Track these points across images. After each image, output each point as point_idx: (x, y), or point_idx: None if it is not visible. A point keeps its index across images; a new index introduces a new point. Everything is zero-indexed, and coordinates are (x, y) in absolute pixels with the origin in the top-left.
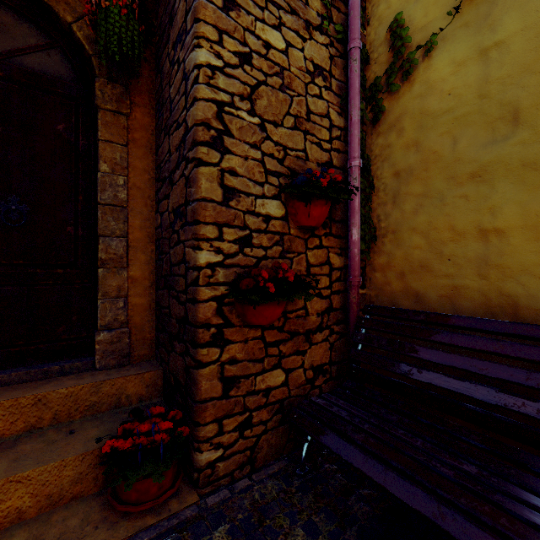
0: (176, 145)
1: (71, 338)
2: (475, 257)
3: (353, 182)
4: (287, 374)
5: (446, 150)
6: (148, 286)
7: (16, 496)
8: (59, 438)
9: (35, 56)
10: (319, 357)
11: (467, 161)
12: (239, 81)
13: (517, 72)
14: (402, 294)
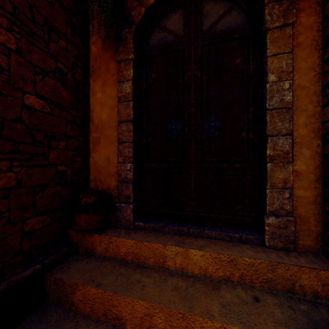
0: None
1: (244, 215)
2: None
3: None
4: None
5: None
6: (312, 180)
7: None
8: (248, 300)
9: (222, 21)
10: None
11: None
12: None
13: None
14: None
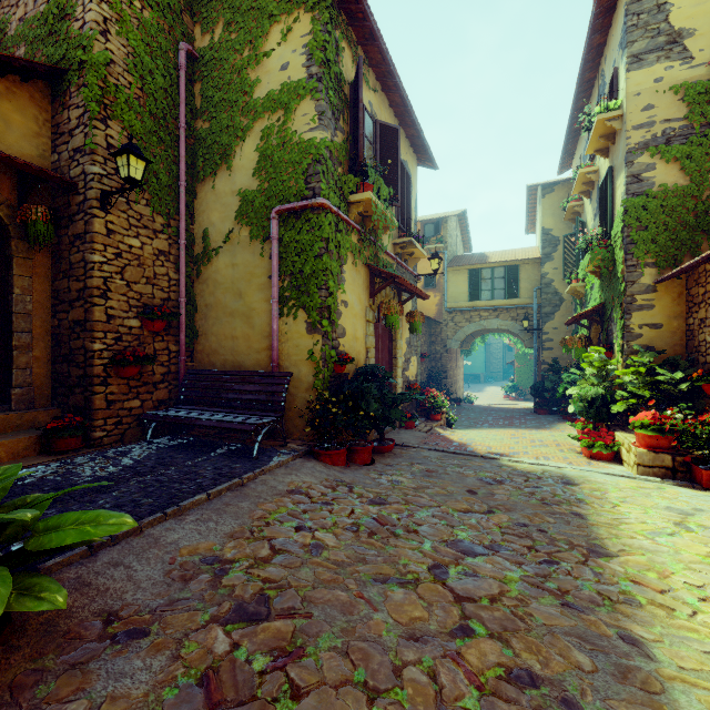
0: (77, 289)
1: None
2: (231, 347)
3: (181, 309)
4: (142, 402)
5: (223, 300)
6: (46, 362)
7: None
8: (6, 437)
9: None
10: (162, 396)
11: (229, 307)
12: (115, 266)
13: (241, 278)
14: (208, 364)
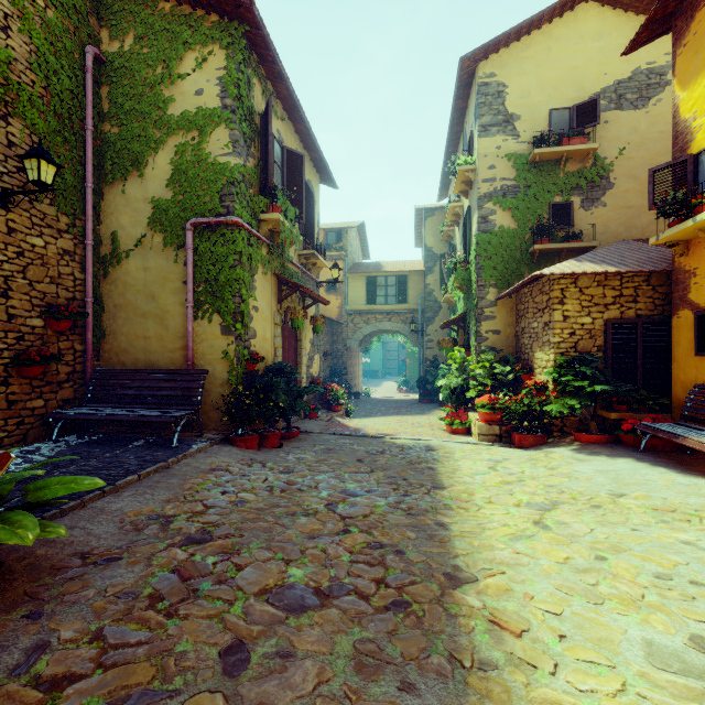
0: None
1: None
2: (143, 347)
3: (88, 309)
4: (46, 402)
5: (134, 302)
6: None
7: None
8: None
9: None
10: (67, 395)
11: (141, 309)
12: (17, 265)
13: (154, 282)
14: (117, 363)
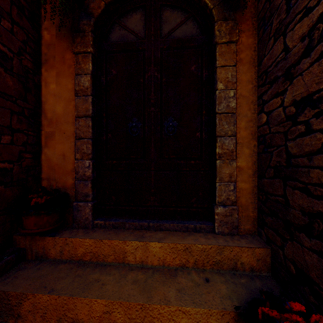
0: (302, 35)
1: (198, 207)
2: None
3: None
4: None
5: None
6: (250, 174)
7: (182, 322)
8: (200, 282)
9: (179, 29)
10: None
11: None
12: None
13: None
14: None
